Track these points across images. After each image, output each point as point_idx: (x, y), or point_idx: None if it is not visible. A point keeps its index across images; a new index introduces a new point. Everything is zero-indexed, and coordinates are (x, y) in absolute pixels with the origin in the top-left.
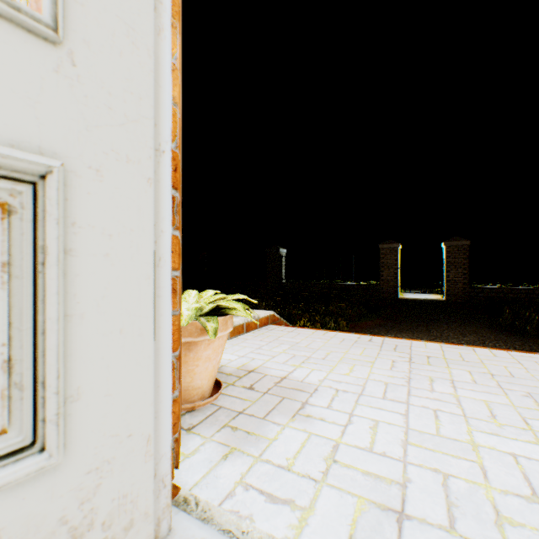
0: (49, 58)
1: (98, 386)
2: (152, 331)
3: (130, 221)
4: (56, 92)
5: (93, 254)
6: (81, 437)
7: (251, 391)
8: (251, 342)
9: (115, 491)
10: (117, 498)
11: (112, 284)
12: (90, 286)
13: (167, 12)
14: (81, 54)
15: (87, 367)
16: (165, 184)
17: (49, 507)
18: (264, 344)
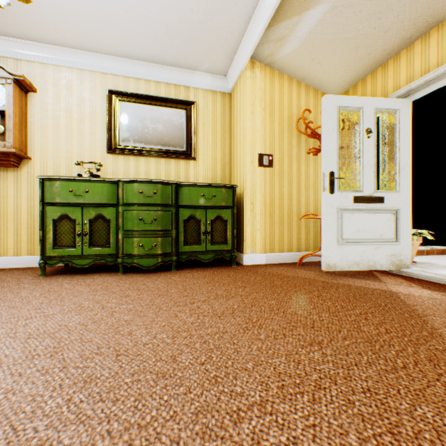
0: (397, 195)
1: (402, 237)
2: (409, 230)
3: (406, 213)
4: (397, 198)
5: (401, 218)
6: (400, 243)
7: (430, 265)
8: (429, 258)
9: (404, 252)
10: (404, 254)
11: (403, 223)
12: (401, 223)
13: (410, 174)
14: (400, 192)
15: (401, 234)
16: (409, 205)
17: (397, 250)
18: (438, 259)
